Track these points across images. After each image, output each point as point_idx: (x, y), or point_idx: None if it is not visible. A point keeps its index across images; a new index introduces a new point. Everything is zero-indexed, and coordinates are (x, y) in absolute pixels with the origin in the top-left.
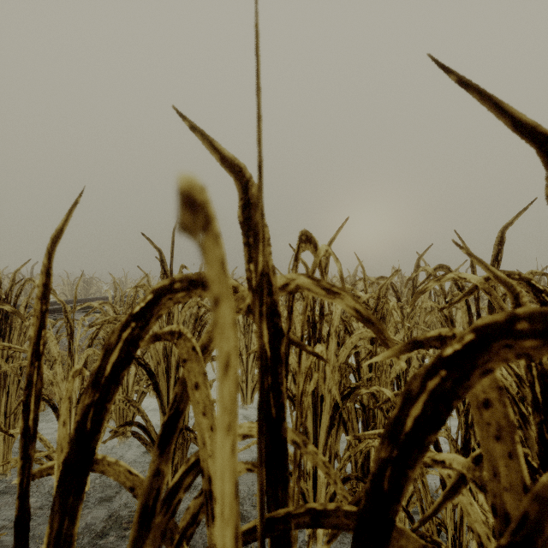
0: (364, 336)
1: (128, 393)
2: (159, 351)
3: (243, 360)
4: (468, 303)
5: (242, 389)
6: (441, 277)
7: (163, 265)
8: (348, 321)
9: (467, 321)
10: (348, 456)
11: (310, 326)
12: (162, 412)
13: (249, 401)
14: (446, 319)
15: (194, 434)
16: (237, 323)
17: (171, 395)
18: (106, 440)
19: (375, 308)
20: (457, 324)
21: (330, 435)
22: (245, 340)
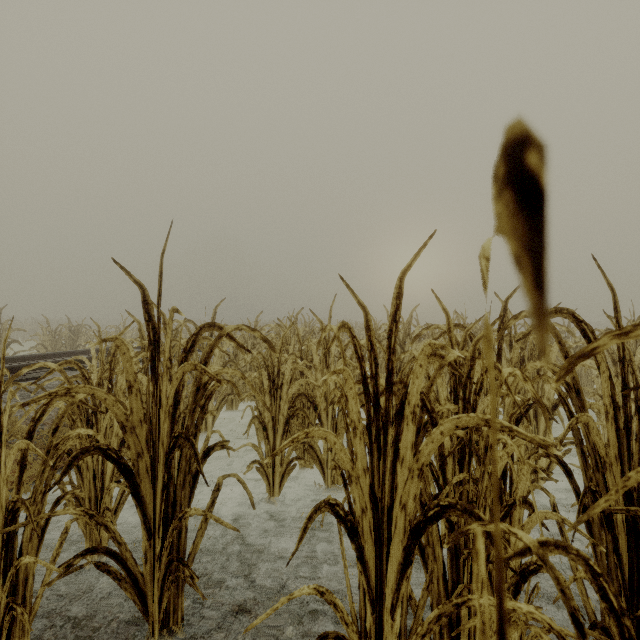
0: (464, 423)
1: (103, 490)
2: (141, 437)
3: (269, 436)
4: (607, 365)
5: (268, 475)
6: (630, 329)
7: (148, 307)
8: (427, 393)
9: (610, 393)
10: (437, 617)
11: (370, 402)
12: (145, 528)
13: (277, 491)
14: (568, 388)
15: (190, 571)
16: (261, 386)
17: (158, 503)
18: (52, 581)
19: (468, 374)
20: (547, 386)
21: (404, 577)
22: (271, 409)
